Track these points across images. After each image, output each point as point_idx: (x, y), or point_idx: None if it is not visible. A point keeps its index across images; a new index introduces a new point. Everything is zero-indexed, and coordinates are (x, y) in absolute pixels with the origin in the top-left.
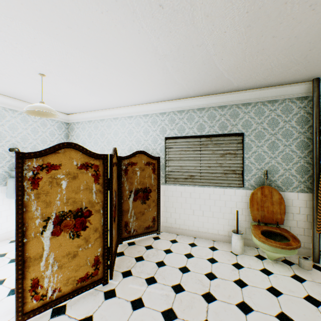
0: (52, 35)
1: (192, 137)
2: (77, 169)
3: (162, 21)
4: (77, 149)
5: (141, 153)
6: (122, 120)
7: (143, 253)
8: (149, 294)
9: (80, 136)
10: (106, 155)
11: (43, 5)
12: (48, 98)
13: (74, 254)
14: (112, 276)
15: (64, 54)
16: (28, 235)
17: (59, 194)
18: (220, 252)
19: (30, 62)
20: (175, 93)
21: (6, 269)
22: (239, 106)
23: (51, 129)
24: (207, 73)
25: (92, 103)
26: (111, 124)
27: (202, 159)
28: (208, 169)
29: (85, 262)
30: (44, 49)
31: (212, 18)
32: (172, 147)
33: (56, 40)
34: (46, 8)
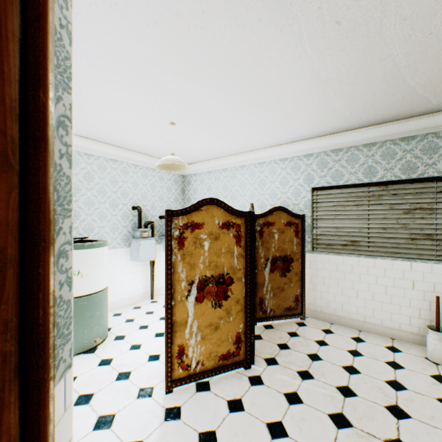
0: (197, 81)
1: (354, 186)
2: (218, 229)
3: (334, 40)
4: (219, 205)
5: (280, 209)
6: (250, 167)
7: (286, 340)
8: (306, 390)
9: (198, 190)
10: (248, 212)
11: (198, 53)
12: (169, 148)
13: (216, 326)
14: (254, 361)
15: (203, 98)
16: (175, 298)
17: (202, 256)
18: (407, 356)
19: (165, 113)
20: (330, 125)
21: (139, 334)
22: (440, 134)
23: (168, 183)
24: (388, 93)
25: (215, 150)
26: (235, 174)
27: (372, 218)
28: (382, 232)
29: (226, 337)
30: (184, 96)
31: (411, 21)
32: (322, 201)
33: (199, 85)
34: (201, 55)
